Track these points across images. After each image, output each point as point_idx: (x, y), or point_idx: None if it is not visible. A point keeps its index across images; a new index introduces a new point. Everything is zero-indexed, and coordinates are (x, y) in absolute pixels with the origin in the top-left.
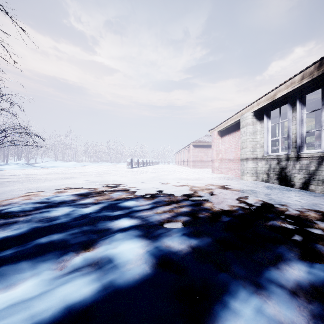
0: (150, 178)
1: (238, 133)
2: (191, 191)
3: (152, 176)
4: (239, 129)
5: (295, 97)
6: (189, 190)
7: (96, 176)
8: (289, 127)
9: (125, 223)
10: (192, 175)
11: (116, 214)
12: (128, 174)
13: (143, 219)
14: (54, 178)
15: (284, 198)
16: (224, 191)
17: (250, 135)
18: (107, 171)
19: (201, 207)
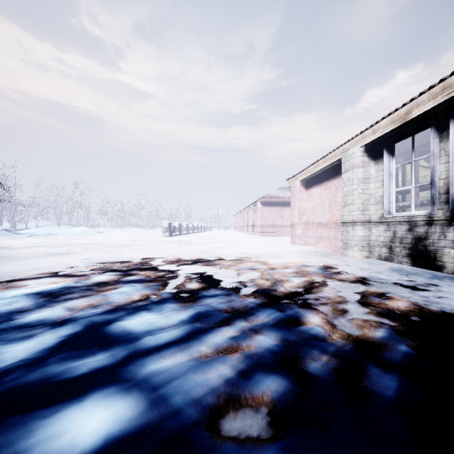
0: (196, 255)
1: (336, 182)
2: (269, 282)
3: (199, 251)
4: (336, 175)
5: (446, 115)
6: (264, 280)
7: (108, 251)
8: (434, 168)
9: (92, 426)
10: (263, 248)
11: (85, 373)
12: (162, 247)
13: (156, 398)
14: (34, 254)
15: (450, 297)
16: (328, 280)
17: (360, 183)
18: (131, 241)
19: (303, 331)
